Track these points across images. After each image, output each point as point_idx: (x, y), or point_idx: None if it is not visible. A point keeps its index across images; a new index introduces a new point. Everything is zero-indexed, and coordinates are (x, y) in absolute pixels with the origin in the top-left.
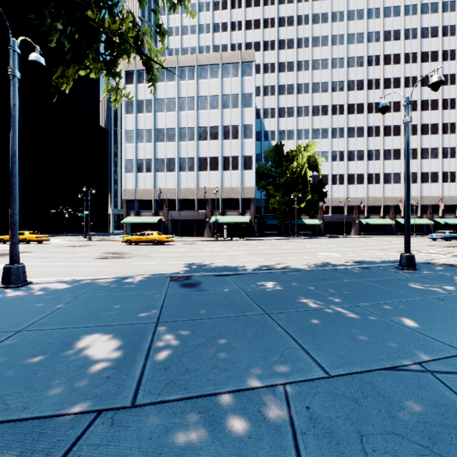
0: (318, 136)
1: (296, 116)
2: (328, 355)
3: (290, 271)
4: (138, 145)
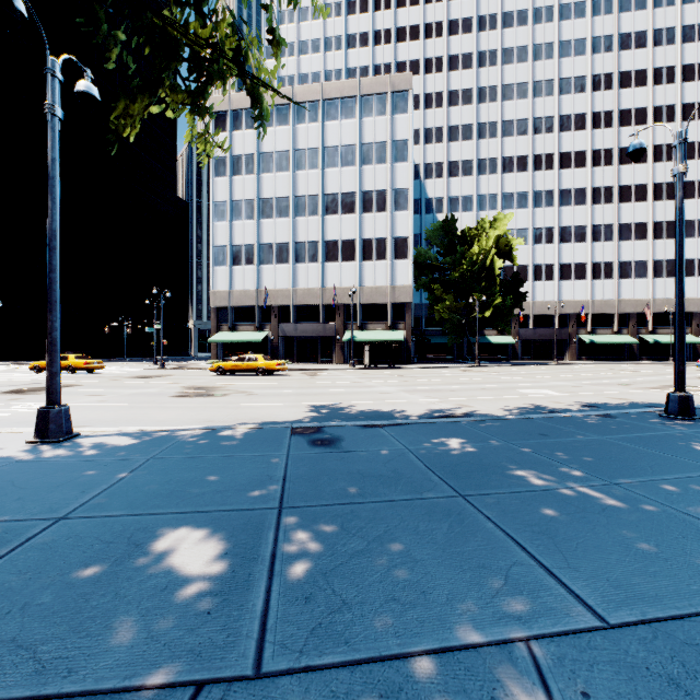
0: (512, 205)
1: (477, 173)
2: (593, 582)
3: (482, 420)
4: (233, 224)
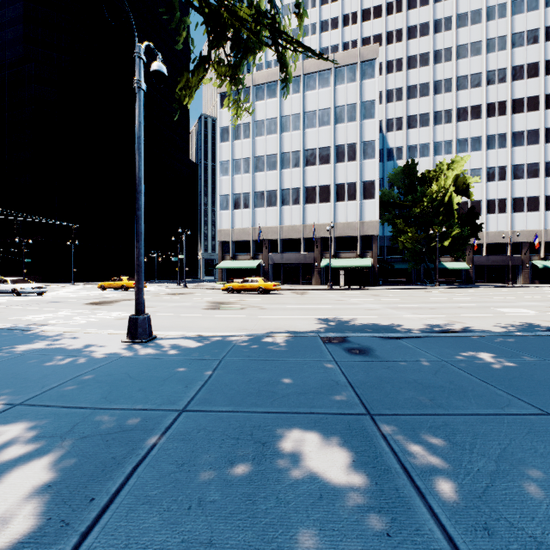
0: (466, 149)
1: (433, 124)
2: None
3: (492, 336)
4: (234, 177)
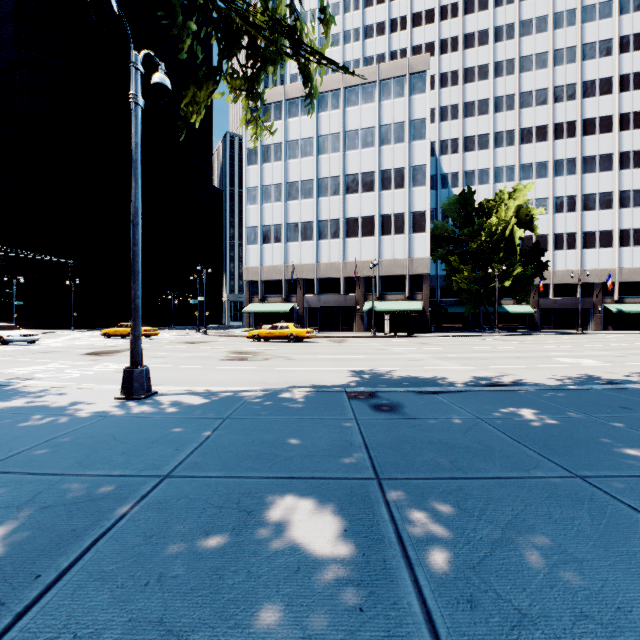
0: (531, 175)
1: (493, 146)
2: None
3: (541, 390)
4: (263, 206)
